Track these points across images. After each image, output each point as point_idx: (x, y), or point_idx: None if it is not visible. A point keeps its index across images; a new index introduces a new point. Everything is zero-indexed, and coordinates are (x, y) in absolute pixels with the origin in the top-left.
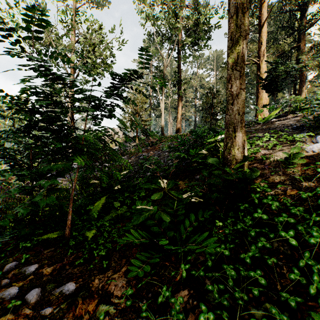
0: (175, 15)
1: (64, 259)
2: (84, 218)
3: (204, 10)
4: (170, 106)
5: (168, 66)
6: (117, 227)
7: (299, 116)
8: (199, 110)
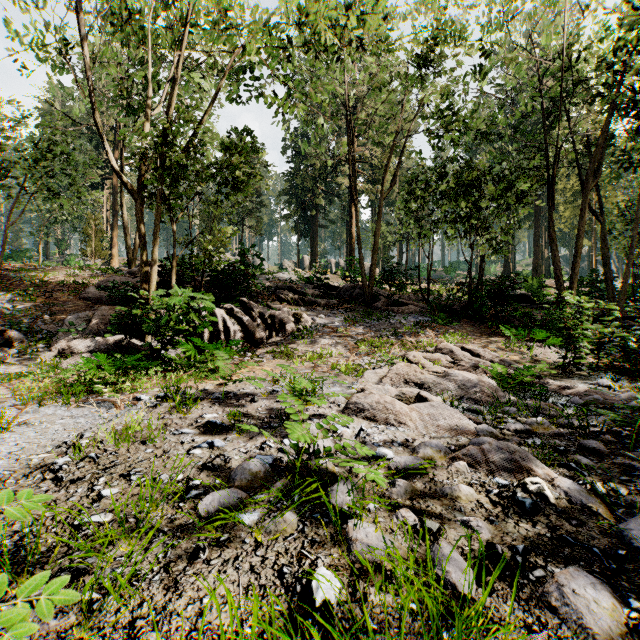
0: None
1: None
2: None
3: None
4: None
5: None
6: None
7: None
8: None
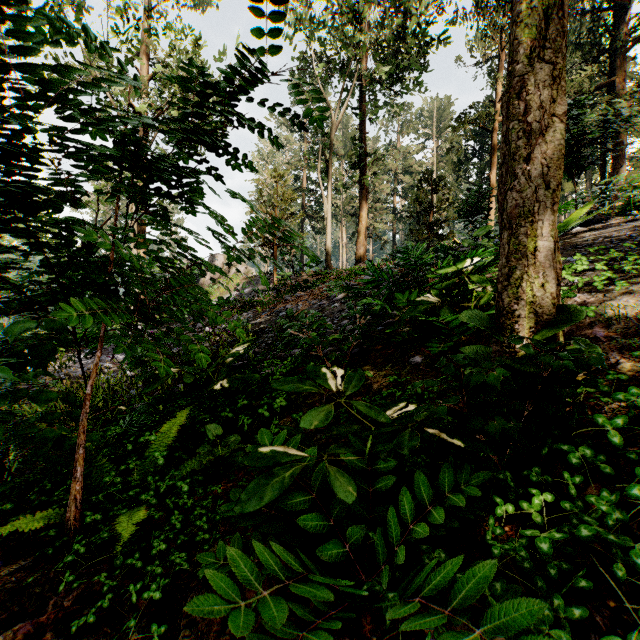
0: (354, 17)
1: (48, 601)
2: (129, 467)
3: (415, 7)
4: (343, 210)
5: (340, 129)
6: (210, 496)
7: None
8: (402, 218)
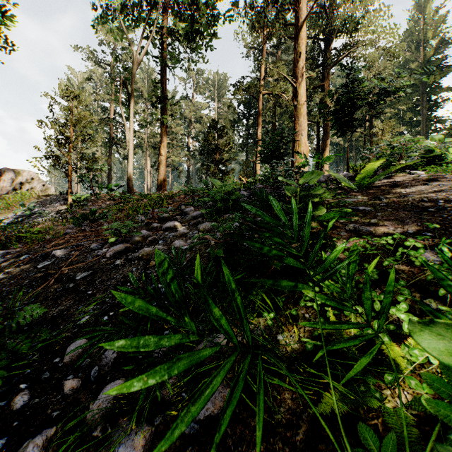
0: None
1: None
2: None
3: None
4: (147, 143)
5: (145, 78)
6: None
7: (442, 180)
8: (194, 155)
